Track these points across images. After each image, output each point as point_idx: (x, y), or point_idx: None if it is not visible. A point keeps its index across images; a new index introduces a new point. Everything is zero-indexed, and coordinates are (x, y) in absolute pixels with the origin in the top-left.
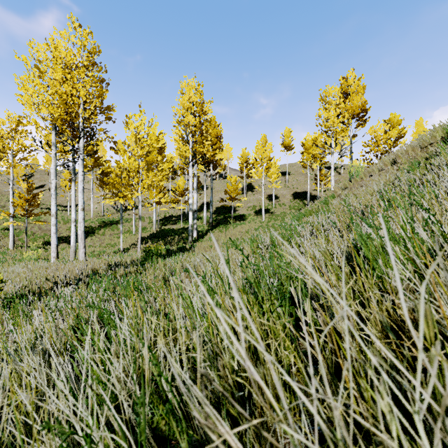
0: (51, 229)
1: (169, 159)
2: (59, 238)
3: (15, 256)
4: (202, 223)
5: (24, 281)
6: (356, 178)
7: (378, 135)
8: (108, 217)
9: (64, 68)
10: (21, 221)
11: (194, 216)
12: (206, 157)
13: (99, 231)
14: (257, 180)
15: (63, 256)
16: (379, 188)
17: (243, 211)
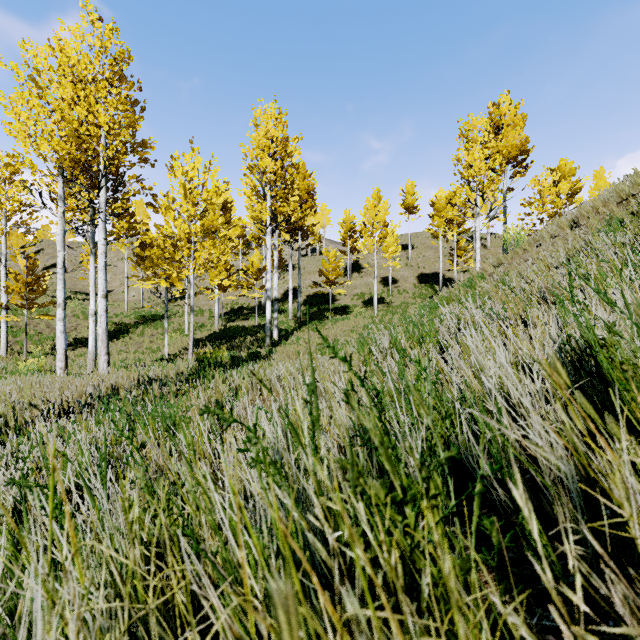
0: (57, 327)
1: (235, 221)
2: (77, 340)
3: (8, 367)
4: (287, 318)
5: (1, 406)
6: (516, 249)
7: (544, 189)
8: (149, 309)
9: (76, 82)
10: (21, 315)
11: (275, 308)
12: (292, 219)
13: (135, 330)
14: (367, 257)
15: (79, 367)
16: (558, 261)
17: (346, 300)
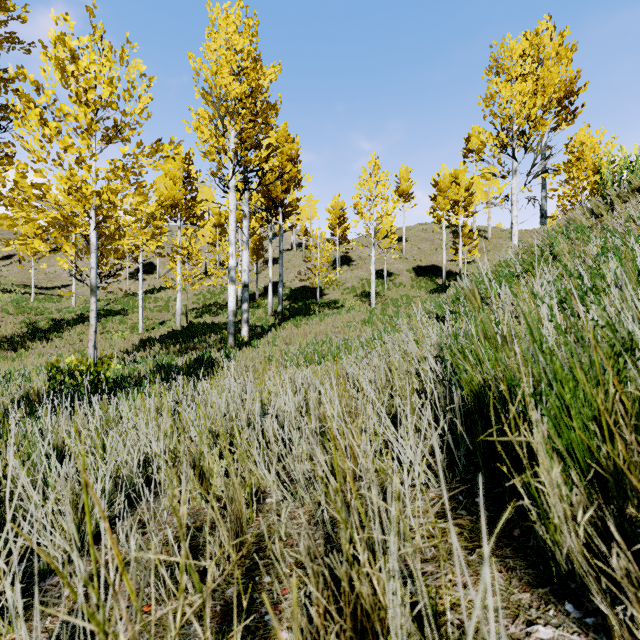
0: None
1: (166, 147)
2: None
3: None
4: (266, 314)
5: None
6: (638, 182)
7: (587, 148)
8: (103, 304)
9: None
10: None
11: (244, 296)
12: (265, 169)
13: (76, 327)
14: (357, 250)
15: None
16: None
17: (335, 295)
